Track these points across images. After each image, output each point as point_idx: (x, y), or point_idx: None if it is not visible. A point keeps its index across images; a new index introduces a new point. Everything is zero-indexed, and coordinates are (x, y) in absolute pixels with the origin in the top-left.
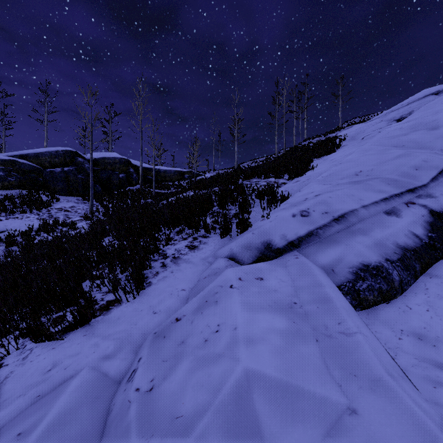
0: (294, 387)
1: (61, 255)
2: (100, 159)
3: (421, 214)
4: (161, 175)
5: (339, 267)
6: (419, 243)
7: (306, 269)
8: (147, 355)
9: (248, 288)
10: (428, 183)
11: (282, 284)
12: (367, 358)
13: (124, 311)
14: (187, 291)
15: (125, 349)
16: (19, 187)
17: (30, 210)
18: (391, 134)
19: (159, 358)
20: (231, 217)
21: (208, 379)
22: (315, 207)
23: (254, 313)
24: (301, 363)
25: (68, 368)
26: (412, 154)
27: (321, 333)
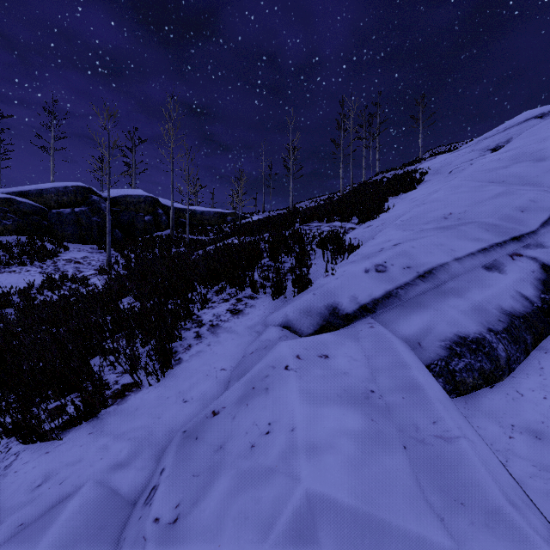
0: (377, 521)
1: (65, 321)
2: (121, 197)
3: (531, 269)
4: (197, 217)
5: (427, 340)
6: (530, 307)
7: (385, 343)
8: (173, 465)
9: (309, 371)
10: (538, 229)
11: (353, 364)
12: (478, 476)
13: (145, 399)
14: (228, 370)
15: (144, 454)
16: (17, 232)
17: (30, 262)
18: (487, 167)
19: (188, 470)
20: (285, 272)
21: (254, 508)
22: (395, 260)
23: (318, 407)
24: (385, 482)
25: (64, 483)
26: (516, 192)
27: (410, 436)
